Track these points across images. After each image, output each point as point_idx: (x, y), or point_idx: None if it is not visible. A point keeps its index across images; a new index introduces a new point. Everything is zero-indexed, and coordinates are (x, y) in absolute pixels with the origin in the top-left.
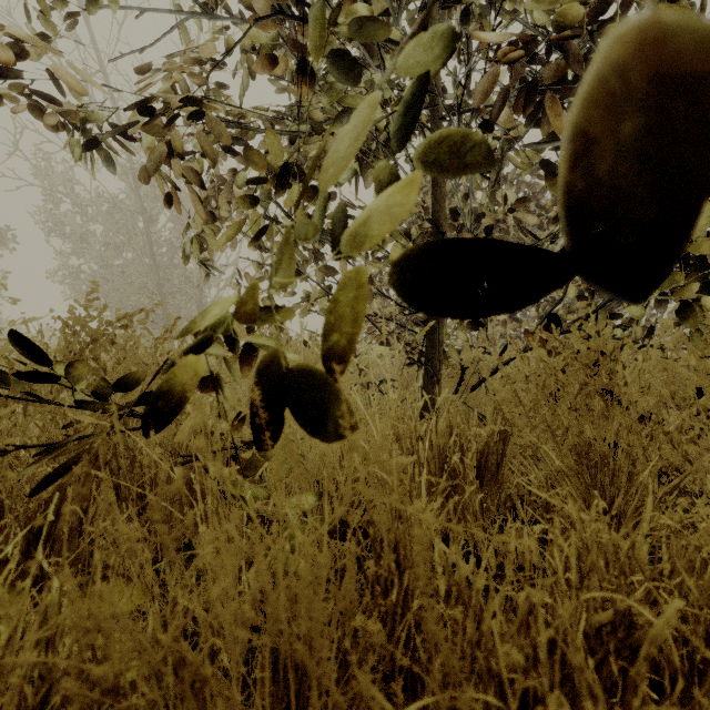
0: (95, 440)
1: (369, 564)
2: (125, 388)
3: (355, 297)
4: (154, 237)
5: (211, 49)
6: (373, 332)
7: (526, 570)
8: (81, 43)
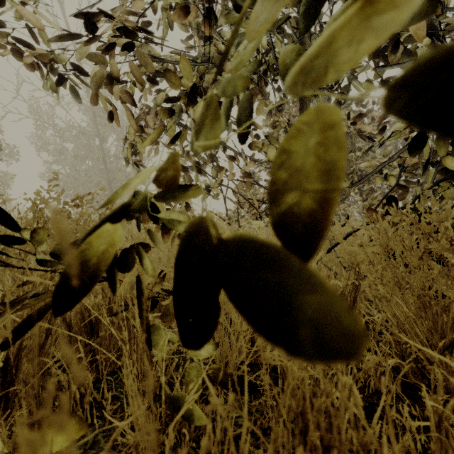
0: (41, 296)
1: (299, 451)
2: None
3: (318, 141)
4: (106, 151)
5: (139, 5)
6: (251, 211)
7: (431, 431)
8: (48, 5)
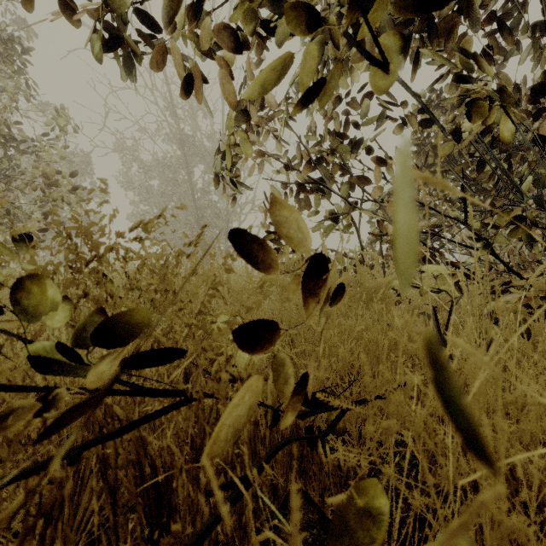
0: None
1: None
2: (102, 347)
3: None
4: (195, 185)
5: None
6: None
7: None
8: None
